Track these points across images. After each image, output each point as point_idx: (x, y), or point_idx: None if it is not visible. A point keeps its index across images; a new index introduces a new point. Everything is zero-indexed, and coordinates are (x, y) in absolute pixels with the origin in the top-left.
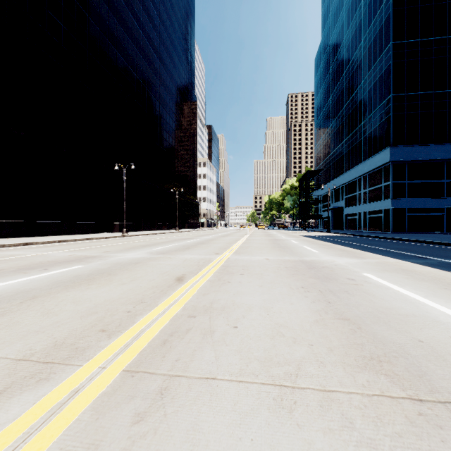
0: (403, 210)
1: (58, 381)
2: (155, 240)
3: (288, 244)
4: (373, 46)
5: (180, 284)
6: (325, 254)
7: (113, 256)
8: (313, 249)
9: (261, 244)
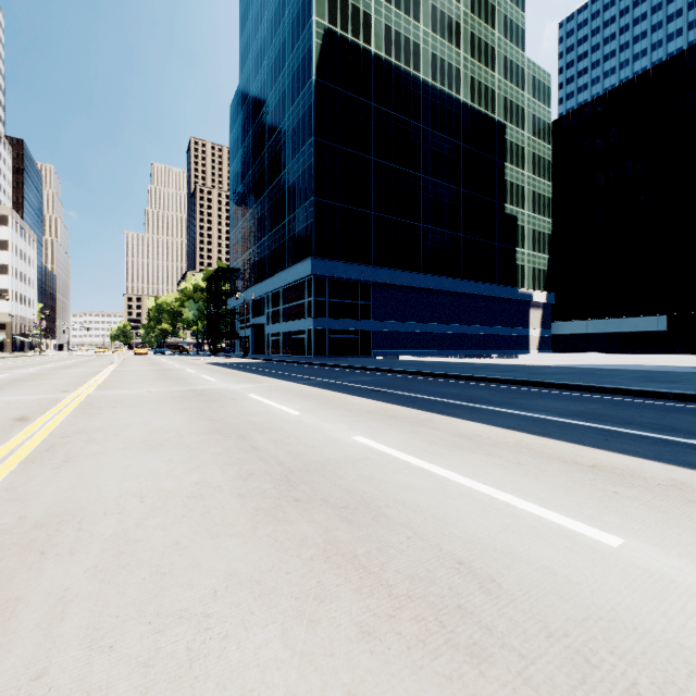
0: (325, 331)
1: None
2: None
3: (183, 374)
4: (297, 131)
5: (27, 422)
6: (224, 382)
7: None
8: (212, 378)
9: (141, 376)
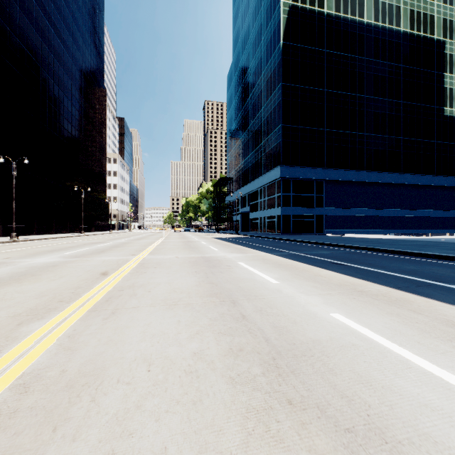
0: (289, 216)
1: (51, 318)
2: (60, 245)
3: (198, 245)
4: (270, 81)
5: (106, 276)
6: (222, 251)
7: (21, 261)
8: (215, 248)
9: (175, 245)
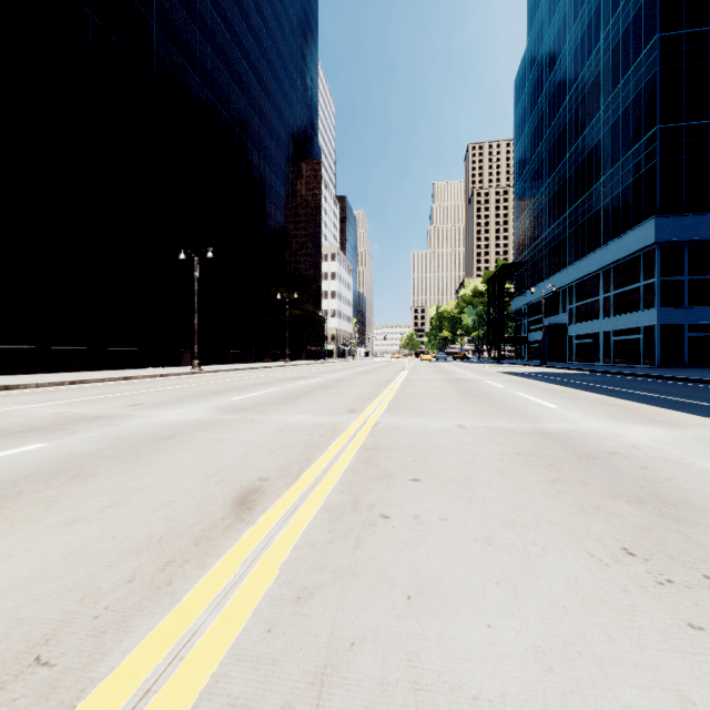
0: (679, 327)
1: None
2: (243, 381)
3: (486, 388)
4: (623, 45)
5: (237, 525)
6: (578, 412)
7: (139, 416)
8: (544, 402)
9: (436, 388)
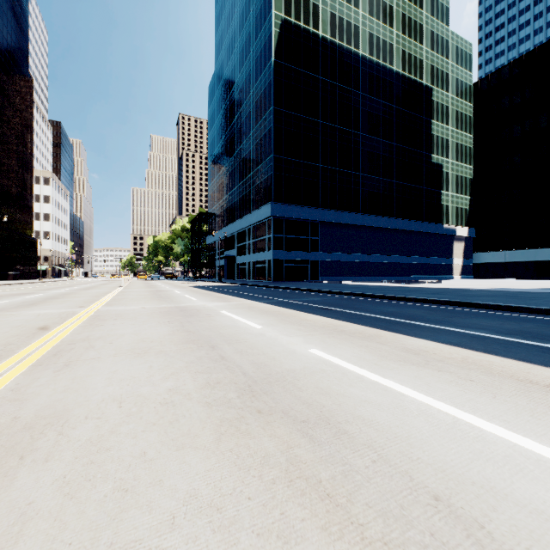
0: (281, 261)
1: None
2: None
3: (171, 294)
4: (260, 102)
5: (46, 331)
6: (202, 300)
7: None
8: (193, 298)
9: (140, 295)
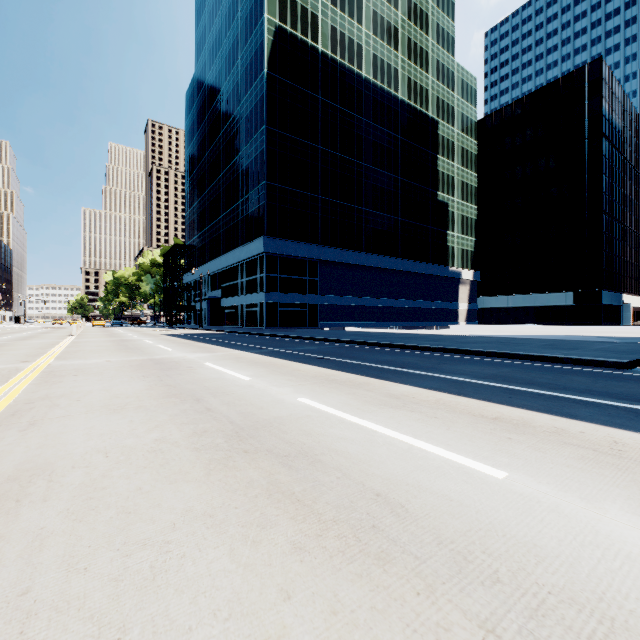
0: (276, 304)
1: None
2: None
3: (141, 344)
4: (250, 119)
5: None
6: (181, 351)
7: None
8: (170, 348)
9: (100, 346)
